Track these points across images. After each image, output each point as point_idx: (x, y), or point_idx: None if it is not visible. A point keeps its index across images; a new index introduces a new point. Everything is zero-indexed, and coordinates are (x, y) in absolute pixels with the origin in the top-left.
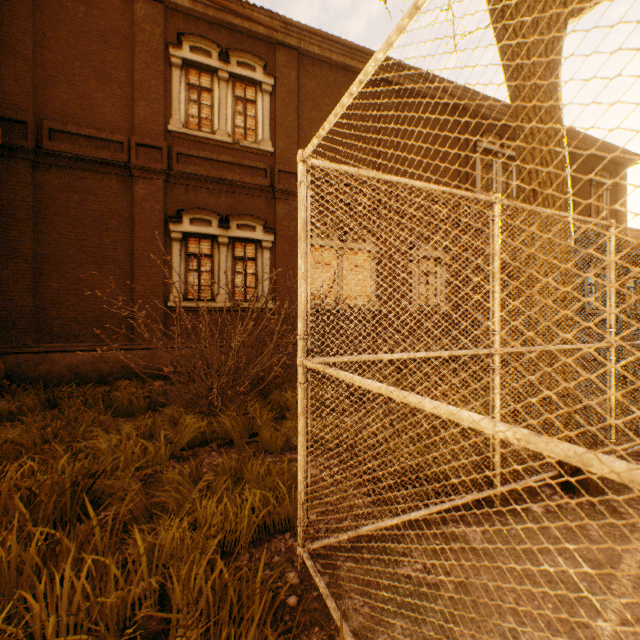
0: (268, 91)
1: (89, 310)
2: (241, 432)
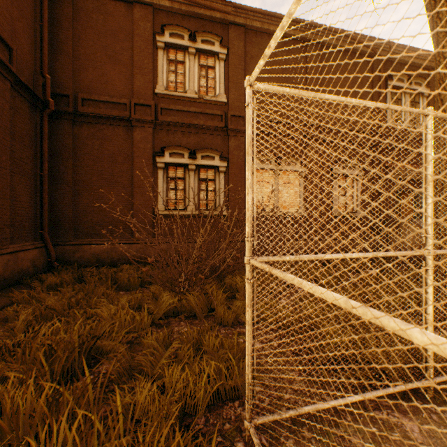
0: (223, 59)
1: (105, 217)
2: (202, 307)
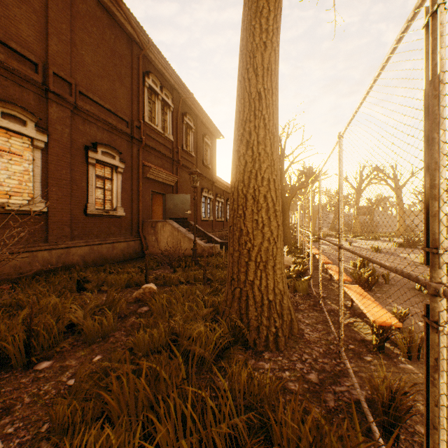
0: None
1: None
2: None
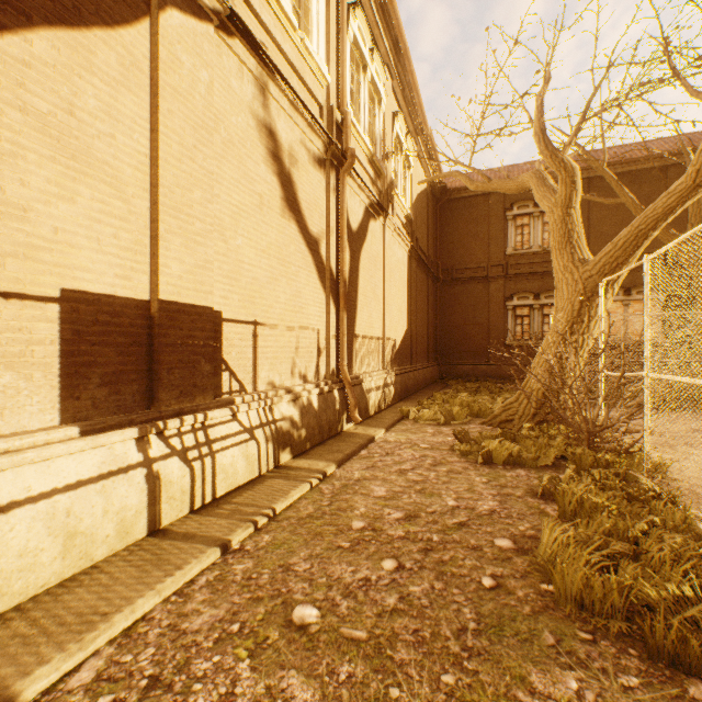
0: None
1: (470, 346)
2: None
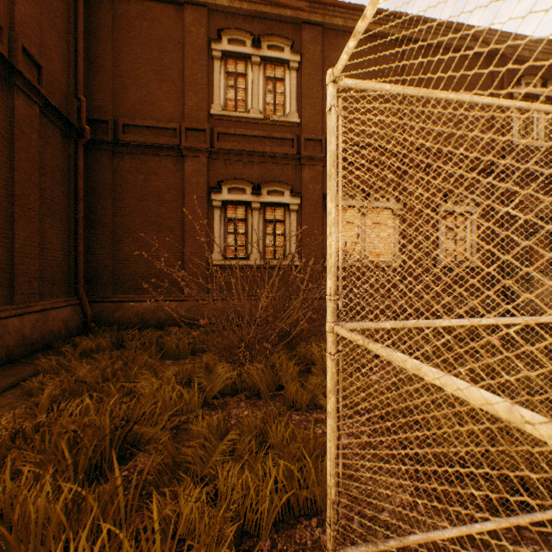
0: (295, 68)
1: (151, 268)
2: (268, 384)
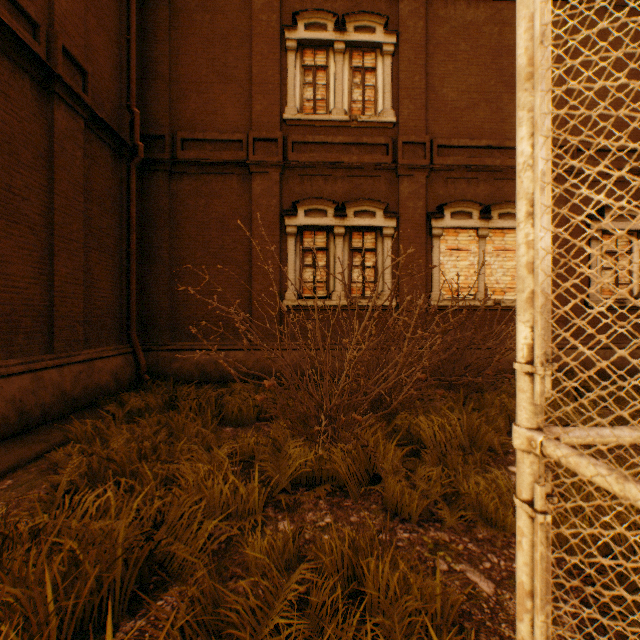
0: (389, 52)
1: (213, 310)
2: (358, 474)
